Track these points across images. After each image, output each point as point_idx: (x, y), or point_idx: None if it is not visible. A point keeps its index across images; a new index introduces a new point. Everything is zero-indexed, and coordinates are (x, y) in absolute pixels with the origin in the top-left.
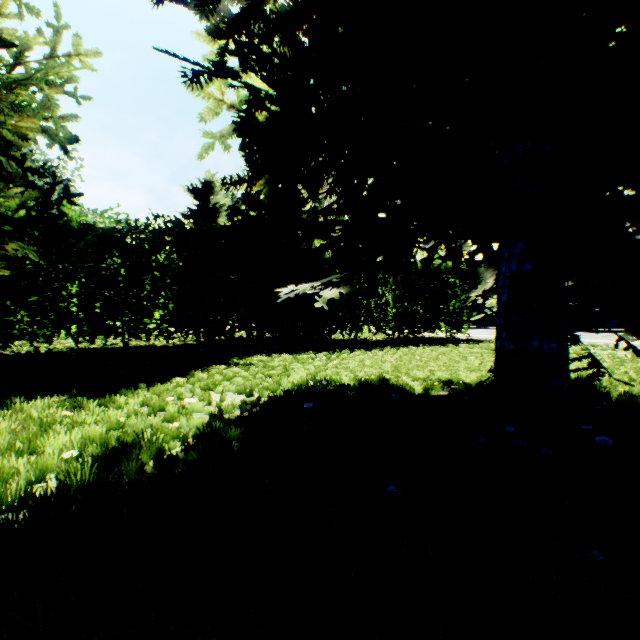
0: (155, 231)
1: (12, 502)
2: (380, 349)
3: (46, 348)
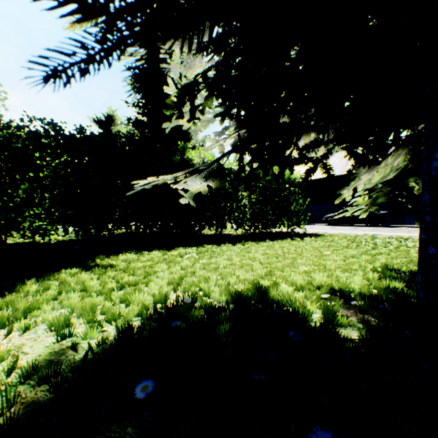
0: (30, 132)
1: None
2: (243, 243)
3: None
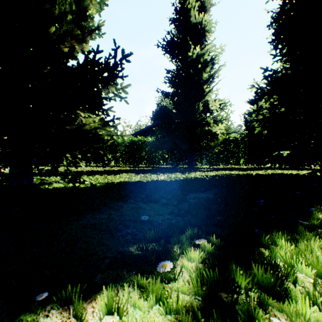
0: (242, 138)
1: (240, 174)
2: None
3: (216, 167)
